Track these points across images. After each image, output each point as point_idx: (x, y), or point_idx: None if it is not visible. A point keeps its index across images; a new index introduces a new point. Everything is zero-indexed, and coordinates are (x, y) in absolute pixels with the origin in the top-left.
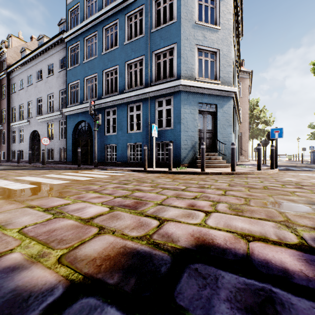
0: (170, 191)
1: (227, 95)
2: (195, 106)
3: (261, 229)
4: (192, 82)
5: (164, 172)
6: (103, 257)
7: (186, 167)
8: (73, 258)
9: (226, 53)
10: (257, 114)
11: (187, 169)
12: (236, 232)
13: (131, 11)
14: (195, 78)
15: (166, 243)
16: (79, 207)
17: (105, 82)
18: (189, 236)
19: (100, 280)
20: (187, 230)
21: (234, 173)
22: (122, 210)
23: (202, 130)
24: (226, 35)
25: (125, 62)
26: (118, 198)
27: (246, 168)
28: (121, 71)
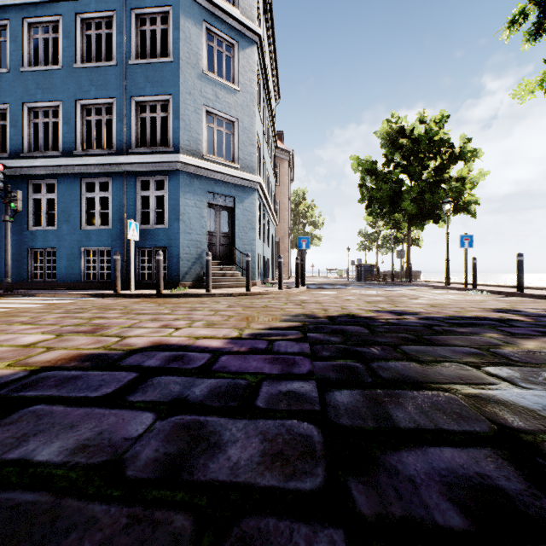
0: (147, 316)
1: (249, 186)
2: (202, 196)
3: (217, 333)
4: (197, 160)
5: (149, 295)
6: (58, 359)
7: (187, 288)
8: (24, 363)
9: (248, 126)
10: (303, 212)
11: (188, 290)
12: (194, 336)
13: (90, 12)
14: (202, 154)
15: (123, 348)
16: (7, 338)
17: (29, 127)
18: (148, 342)
19: (59, 366)
20: (149, 340)
21: (249, 294)
22: (75, 335)
23: (213, 233)
24: (247, 101)
25: (76, 100)
26: (68, 326)
27: (272, 287)
28: (67, 114)
